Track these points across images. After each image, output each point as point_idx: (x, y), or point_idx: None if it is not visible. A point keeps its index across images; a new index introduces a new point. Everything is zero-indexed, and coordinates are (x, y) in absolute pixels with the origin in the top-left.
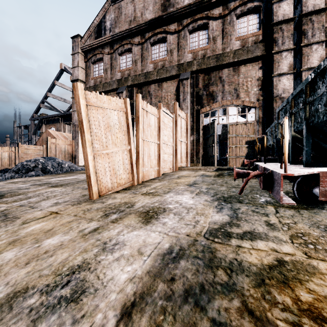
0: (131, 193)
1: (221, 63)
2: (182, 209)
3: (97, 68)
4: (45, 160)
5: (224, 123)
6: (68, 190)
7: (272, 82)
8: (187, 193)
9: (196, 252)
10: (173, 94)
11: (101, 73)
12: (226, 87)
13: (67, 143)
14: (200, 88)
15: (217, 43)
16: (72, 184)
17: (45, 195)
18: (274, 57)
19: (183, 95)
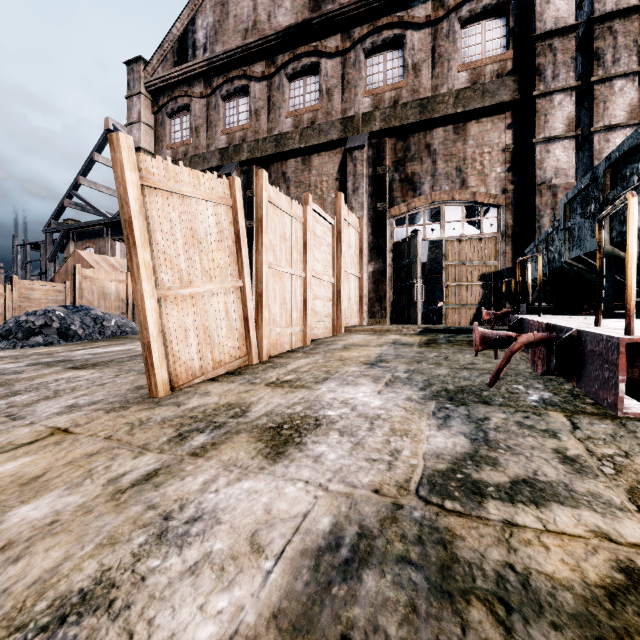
0: (243, 382)
1: (430, 117)
2: (358, 421)
3: (178, 125)
4: (68, 311)
5: (435, 238)
6: (107, 377)
7: (532, 154)
8: (366, 383)
9: (402, 542)
10: (333, 178)
11: (188, 136)
12: (439, 165)
13: (116, 278)
14: (388, 167)
15: (423, 76)
16: (118, 362)
17: (52, 387)
18: (537, 104)
19: (354, 180)
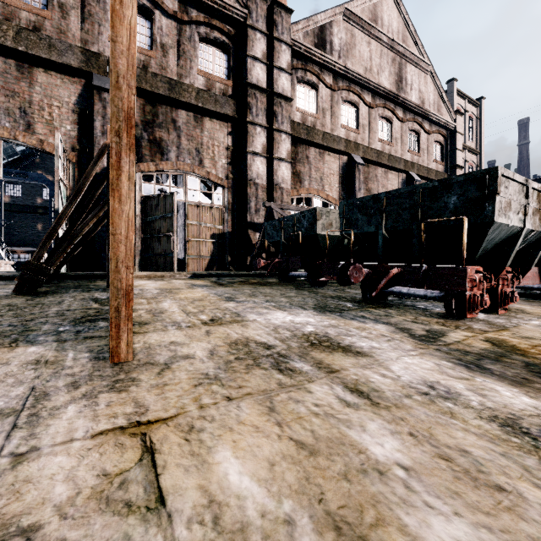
0: (176, 328)
1: (178, 98)
2: (333, 329)
3: None
4: None
5: (179, 199)
6: None
7: (244, 158)
8: (269, 311)
9: (466, 356)
10: (69, 108)
11: None
12: (183, 141)
13: None
14: (137, 123)
15: (170, 60)
16: None
17: None
18: (249, 128)
19: (103, 122)
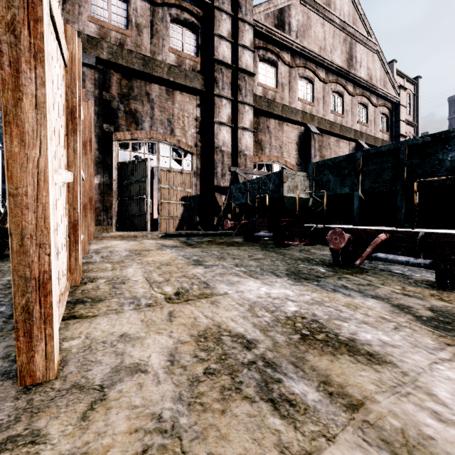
0: (134, 307)
1: (151, 72)
2: (320, 308)
3: None
4: None
5: (153, 165)
6: None
7: (211, 128)
8: (241, 279)
9: None
10: None
11: None
12: (156, 112)
13: None
14: (114, 96)
15: (144, 38)
16: None
17: None
18: (215, 100)
19: None
